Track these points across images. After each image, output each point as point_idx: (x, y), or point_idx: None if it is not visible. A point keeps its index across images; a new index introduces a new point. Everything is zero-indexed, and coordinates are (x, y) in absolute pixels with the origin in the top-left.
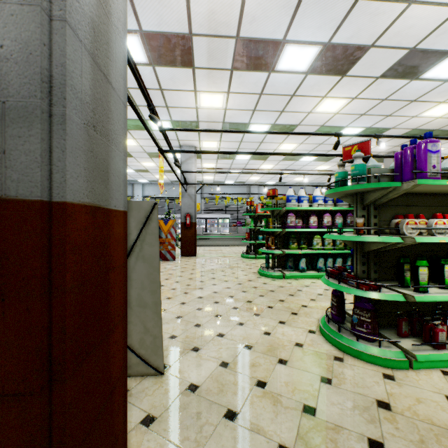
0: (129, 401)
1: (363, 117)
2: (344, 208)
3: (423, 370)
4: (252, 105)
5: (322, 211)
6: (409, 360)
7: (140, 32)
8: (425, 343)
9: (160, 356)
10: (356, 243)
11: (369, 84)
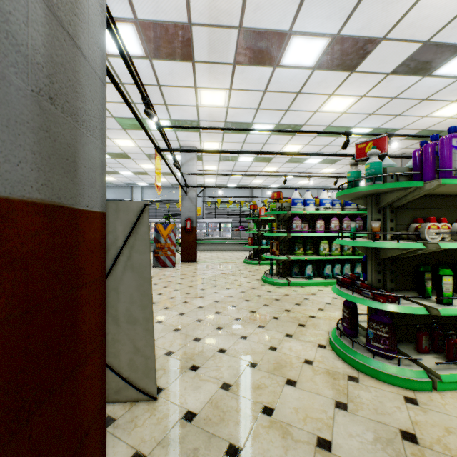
0: (115, 434)
1: (371, 116)
2: (352, 211)
3: (448, 392)
4: (255, 103)
5: (329, 215)
6: (433, 381)
7: (135, 21)
8: (450, 361)
9: (153, 379)
10: (371, 250)
11: (379, 81)
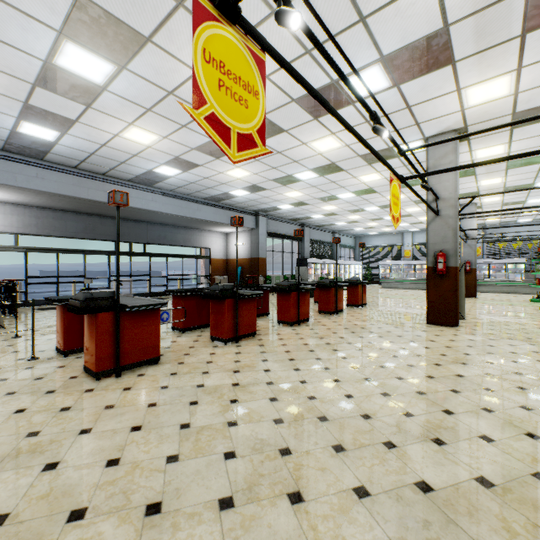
0: None
1: None
2: None
3: None
4: (532, 176)
5: None
6: None
7: None
8: None
9: (463, 313)
10: None
11: None
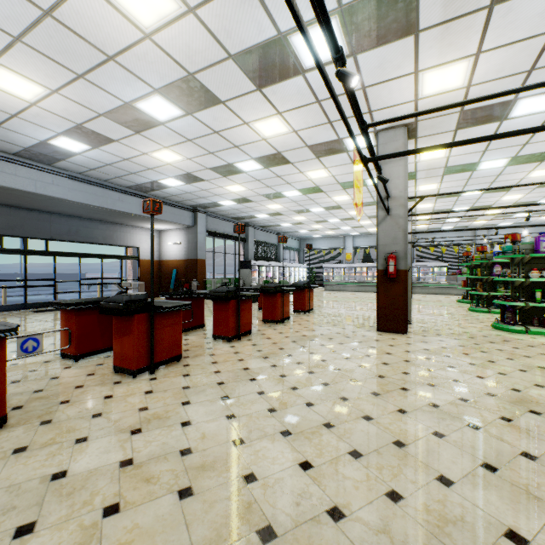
0: None
1: None
2: None
3: (533, 335)
4: (462, 184)
5: None
6: (527, 331)
7: None
8: (537, 325)
9: (410, 317)
10: (511, 282)
11: None
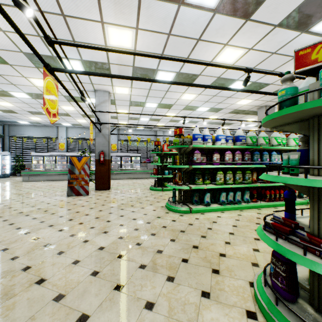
0: None
1: None
2: (243, 146)
3: None
4: (160, 48)
5: (222, 149)
6: None
7: None
8: None
9: None
10: (318, 189)
11: (267, 33)
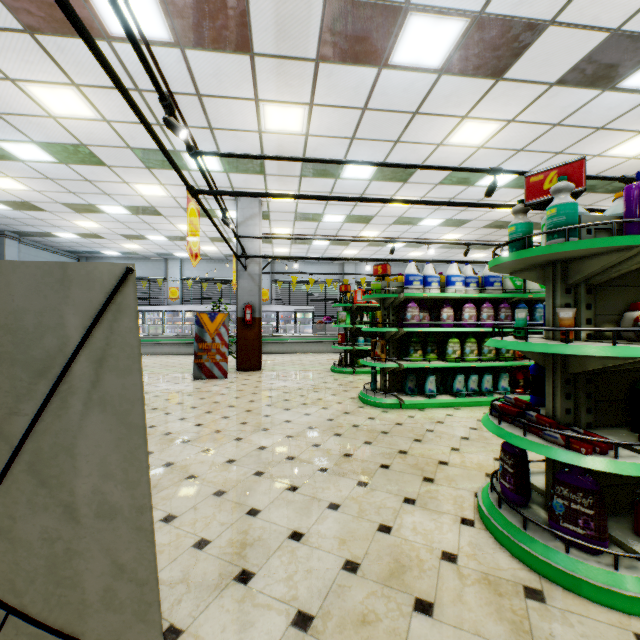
0: None
1: (520, 154)
2: (495, 294)
3: None
4: (349, 129)
5: (459, 300)
6: None
7: None
8: None
9: (155, 624)
10: (553, 357)
11: (538, 96)
